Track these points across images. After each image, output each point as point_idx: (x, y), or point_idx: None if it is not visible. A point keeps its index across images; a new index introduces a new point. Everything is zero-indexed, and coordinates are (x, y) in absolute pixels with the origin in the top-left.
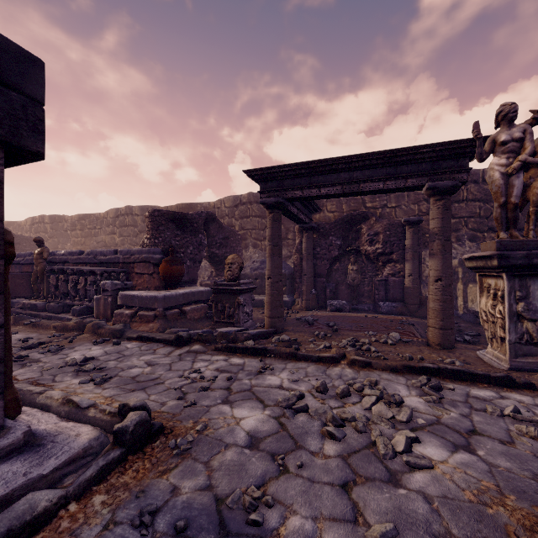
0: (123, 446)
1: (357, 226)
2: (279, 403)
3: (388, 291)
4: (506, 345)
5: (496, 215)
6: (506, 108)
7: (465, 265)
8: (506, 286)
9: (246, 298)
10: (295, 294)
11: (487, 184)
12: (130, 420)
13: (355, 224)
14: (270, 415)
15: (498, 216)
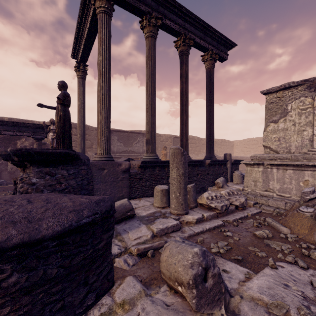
0: None
1: (15, 141)
2: None
3: None
4: None
5: None
6: (52, 120)
7: None
8: None
9: None
10: None
11: None
12: None
13: (13, 140)
14: None
15: None
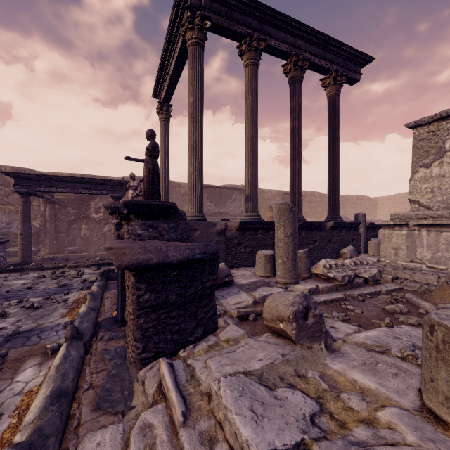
0: None
1: (88, 202)
2: (34, 277)
3: (106, 240)
4: None
5: None
6: (132, 175)
7: None
8: None
9: (2, 248)
10: (40, 245)
11: None
12: None
13: (86, 201)
14: (30, 280)
15: None
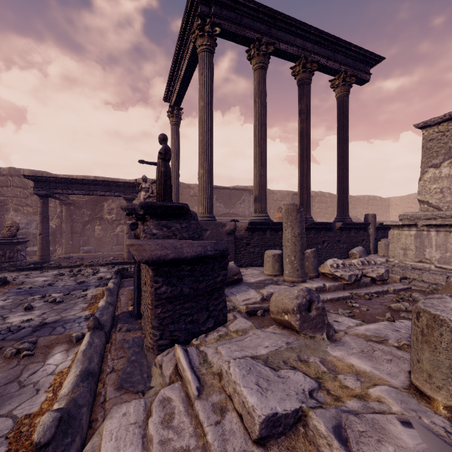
0: (1, 282)
1: (102, 203)
2: (54, 275)
3: (119, 240)
4: None
5: None
6: (144, 177)
7: None
8: None
9: (22, 247)
10: (57, 245)
11: None
12: (2, 276)
13: (100, 202)
14: (50, 277)
15: None
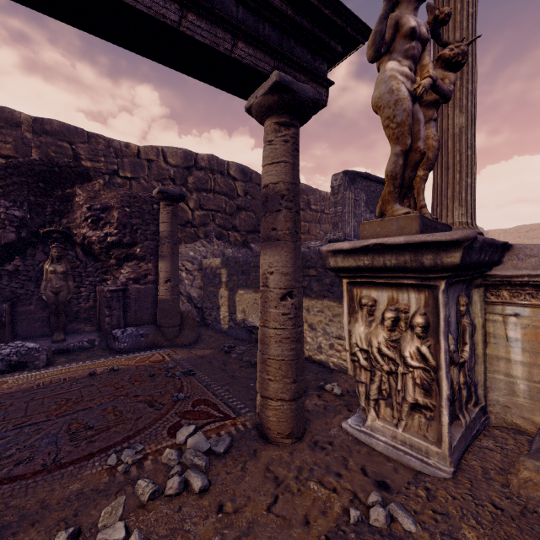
0: None
1: (66, 189)
2: None
3: (129, 307)
4: (443, 424)
5: (396, 170)
6: None
7: (327, 263)
8: (443, 305)
9: None
10: None
11: (232, 179)
12: None
13: (60, 184)
14: None
15: (399, 172)
